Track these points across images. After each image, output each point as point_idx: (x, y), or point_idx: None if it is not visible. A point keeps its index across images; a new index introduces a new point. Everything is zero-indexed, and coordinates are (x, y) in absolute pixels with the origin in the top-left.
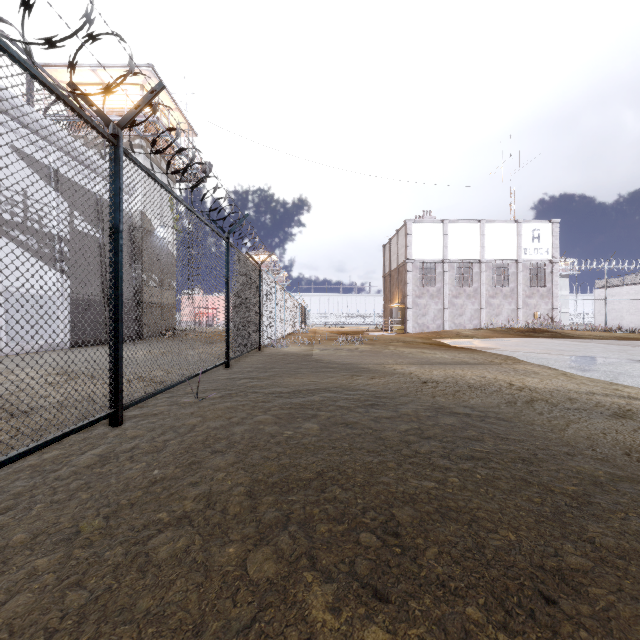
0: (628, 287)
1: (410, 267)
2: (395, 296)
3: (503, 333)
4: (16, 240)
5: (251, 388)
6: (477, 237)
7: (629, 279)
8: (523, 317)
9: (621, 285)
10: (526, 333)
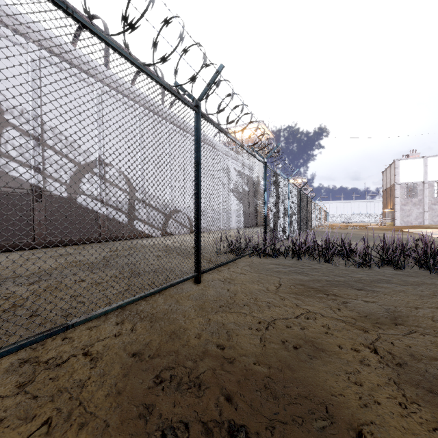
0: None
1: (397, 187)
2: (389, 204)
3: None
4: (235, 195)
5: (318, 234)
6: None
7: None
8: None
9: None
10: None
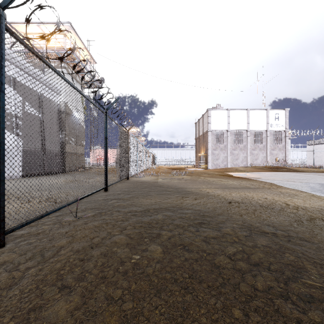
0: None
1: (210, 134)
2: (201, 149)
3: (260, 169)
4: None
5: (116, 207)
6: (245, 118)
7: None
8: (270, 160)
9: (320, 143)
10: (273, 169)
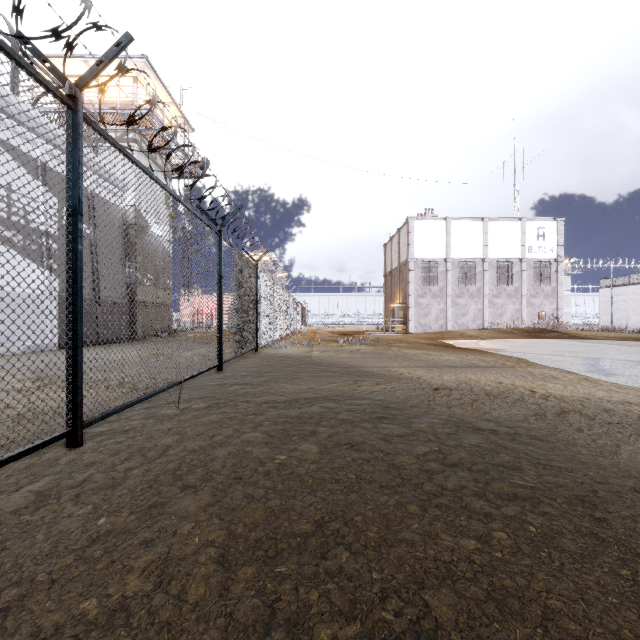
0: (634, 286)
1: (412, 266)
2: (396, 296)
3: (508, 333)
4: None
5: (242, 396)
6: (480, 235)
7: (635, 278)
8: (527, 317)
9: (626, 284)
10: (532, 333)
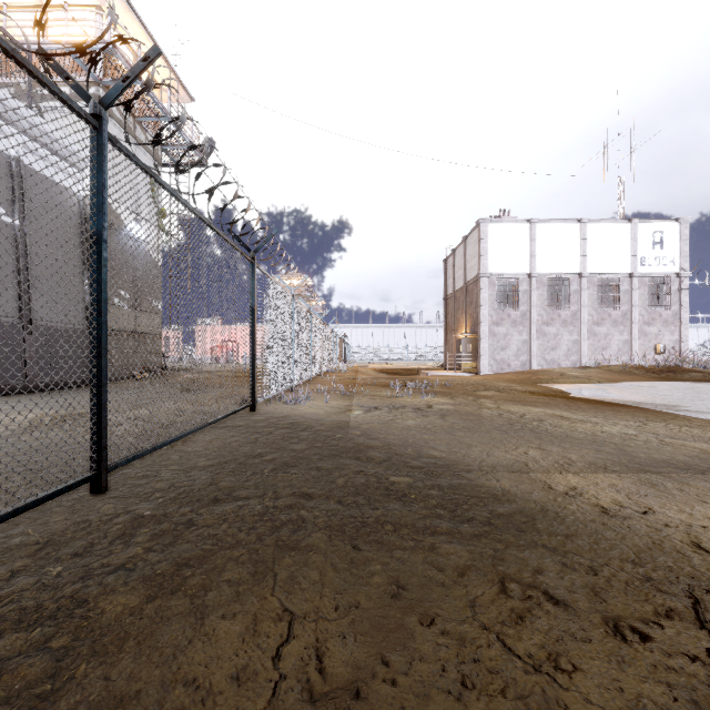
0: None
1: (485, 283)
2: (461, 324)
3: (627, 374)
4: None
5: None
6: (576, 242)
7: None
8: (640, 351)
9: None
10: (662, 374)
